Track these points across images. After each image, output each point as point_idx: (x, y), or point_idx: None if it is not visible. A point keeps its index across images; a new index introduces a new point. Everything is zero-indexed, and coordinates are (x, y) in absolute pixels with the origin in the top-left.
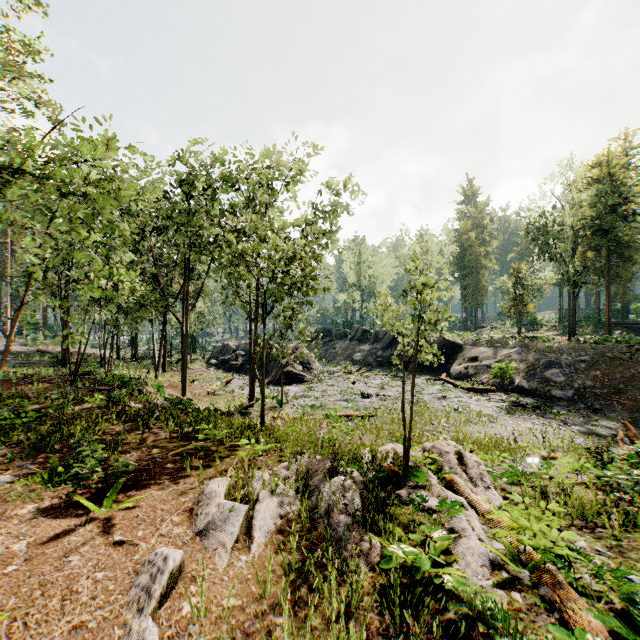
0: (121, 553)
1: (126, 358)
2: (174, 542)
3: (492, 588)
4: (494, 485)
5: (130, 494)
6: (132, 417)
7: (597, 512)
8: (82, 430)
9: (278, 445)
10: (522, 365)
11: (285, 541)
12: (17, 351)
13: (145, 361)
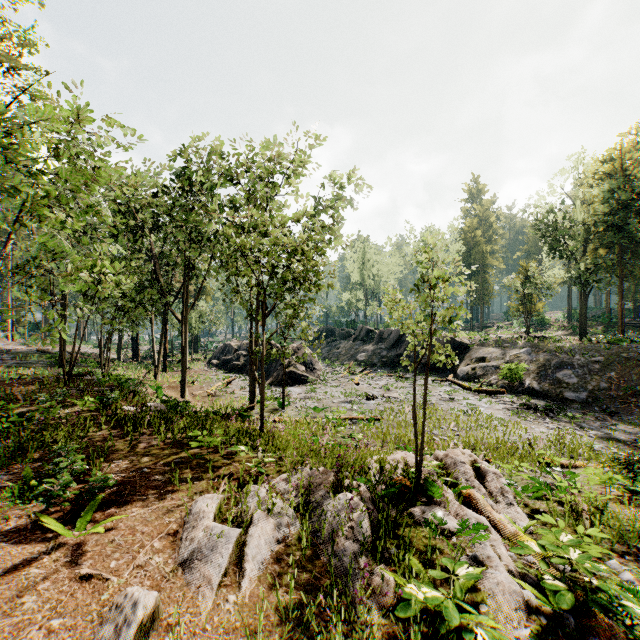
0: (87, 591)
1: (127, 358)
2: (151, 576)
3: (532, 639)
4: (516, 500)
5: (109, 513)
6: (123, 421)
7: (636, 534)
8: (65, 437)
9: (278, 452)
10: (532, 366)
11: (282, 574)
12: (17, 351)
13: (146, 361)
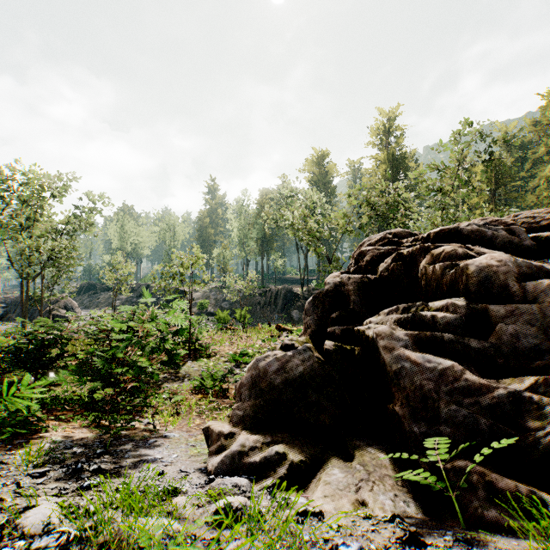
0: None
1: None
2: None
3: None
4: None
5: None
6: None
7: None
8: None
9: None
10: (214, 301)
11: None
12: None
13: None
